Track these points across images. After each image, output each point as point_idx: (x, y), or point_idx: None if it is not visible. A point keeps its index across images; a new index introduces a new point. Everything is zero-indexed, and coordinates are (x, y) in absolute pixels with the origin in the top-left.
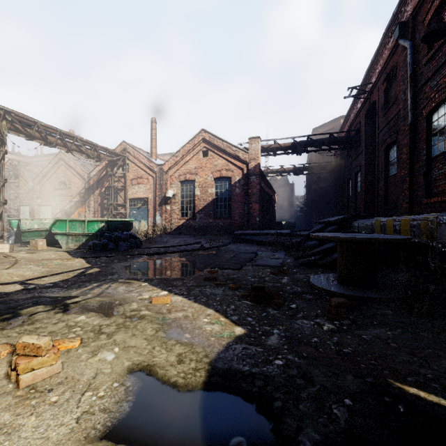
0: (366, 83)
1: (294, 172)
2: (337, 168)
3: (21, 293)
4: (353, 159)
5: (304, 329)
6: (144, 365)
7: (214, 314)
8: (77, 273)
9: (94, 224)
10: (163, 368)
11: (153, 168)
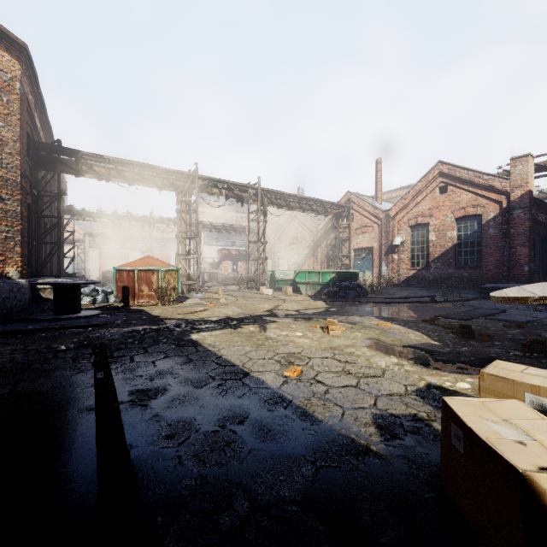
0: None
1: None
2: None
3: (299, 315)
4: None
5: (491, 351)
6: (375, 338)
7: (420, 334)
8: (323, 310)
9: (326, 275)
10: (384, 340)
11: (378, 215)
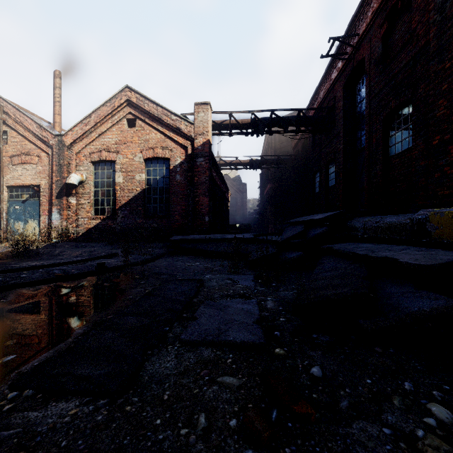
0: (352, 35)
1: (251, 165)
2: (298, 163)
3: None
4: (323, 147)
5: None
6: None
7: None
8: None
9: None
10: None
11: (48, 140)
